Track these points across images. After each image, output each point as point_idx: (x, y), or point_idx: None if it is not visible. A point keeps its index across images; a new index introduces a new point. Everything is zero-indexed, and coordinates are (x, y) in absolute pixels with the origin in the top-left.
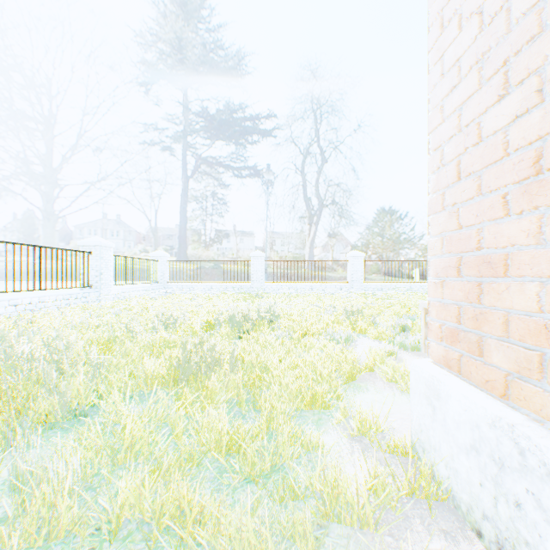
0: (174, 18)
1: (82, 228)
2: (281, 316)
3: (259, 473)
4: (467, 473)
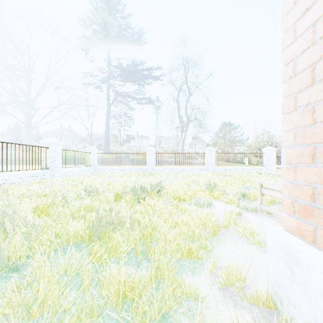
0: (102, 9)
1: (47, 133)
2: (165, 187)
3: None
4: None
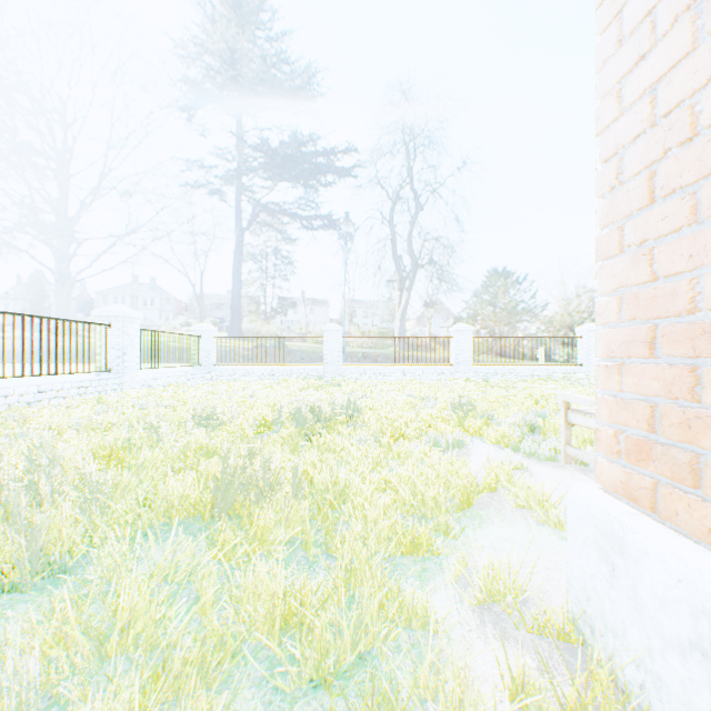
0: (225, 21)
1: (105, 294)
2: (364, 411)
3: (333, 668)
4: (682, 688)
